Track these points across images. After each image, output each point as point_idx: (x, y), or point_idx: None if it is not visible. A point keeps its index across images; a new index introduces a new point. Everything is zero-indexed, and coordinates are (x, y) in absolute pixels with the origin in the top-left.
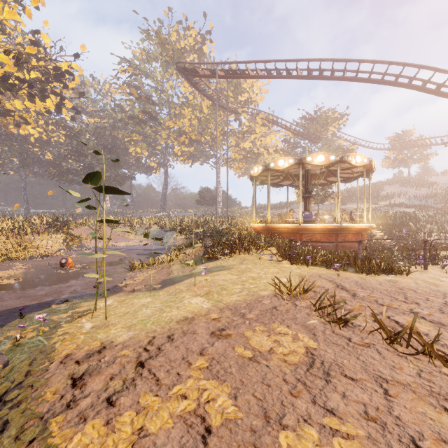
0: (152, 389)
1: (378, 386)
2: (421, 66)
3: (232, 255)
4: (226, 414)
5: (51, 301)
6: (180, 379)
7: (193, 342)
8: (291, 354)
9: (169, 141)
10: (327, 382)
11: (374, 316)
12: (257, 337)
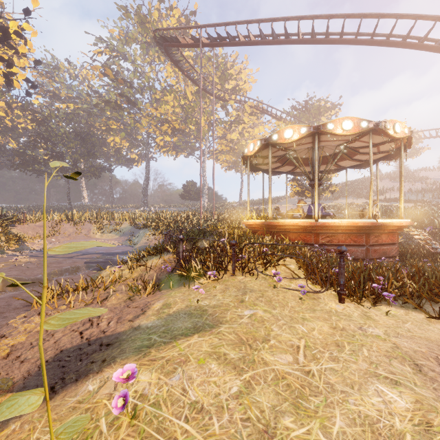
0: None
1: None
2: None
3: (219, 275)
4: None
5: None
6: None
7: None
8: None
9: (150, 129)
10: None
11: None
12: None
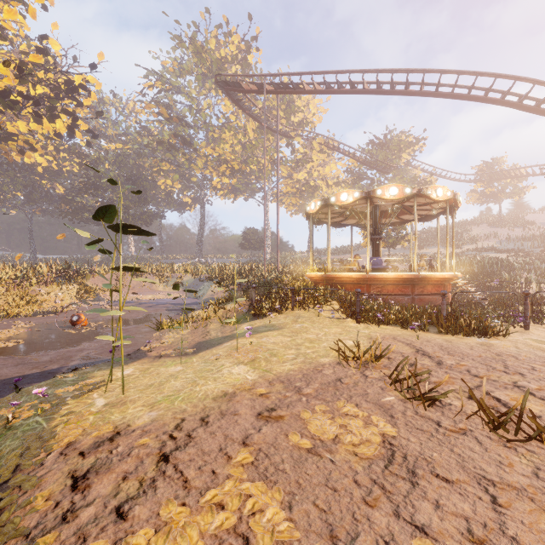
0: (178, 494)
1: (482, 491)
2: (517, 77)
3: (283, 312)
4: (278, 533)
5: (56, 369)
6: (216, 479)
7: (234, 427)
8: (363, 444)
9: (207, 171)
10: (413, 485)
11: (472, 393)
12: (318, 420)
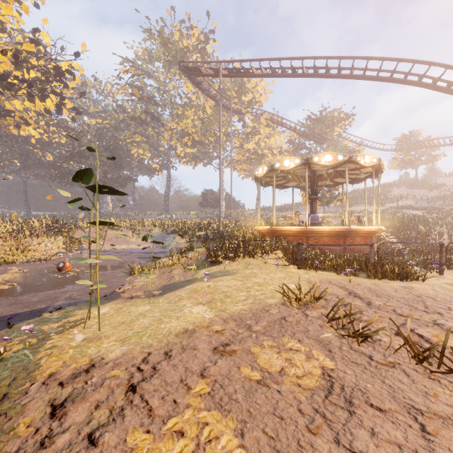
0: (144, 422)
1: (412, 420)
2: (432, 63)
3: (236, 259)
4: None
5: (44, 308)
6: (177, 408)
7: (193, 360)
8: (306, 376)
9: (172, 142)
10: (350, 414)
11: (400, 331)
12: (266, 354)
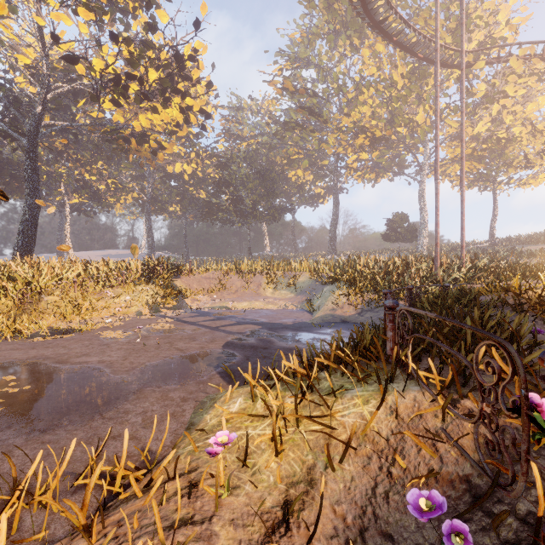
0: None
1: None
2: None
3: None
4: None
5: None
6: None
7: None
8: None
9: (340, 148)
10: None
11: None
12: None
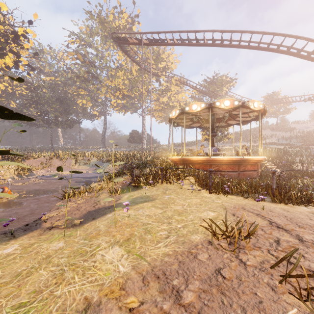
0: None
1: None
2: (298, 36)
3: (155, 184)
4: None
5: None
6: None
7: None
8: None
9: (107, 95)
10: None
11: None
12: None
